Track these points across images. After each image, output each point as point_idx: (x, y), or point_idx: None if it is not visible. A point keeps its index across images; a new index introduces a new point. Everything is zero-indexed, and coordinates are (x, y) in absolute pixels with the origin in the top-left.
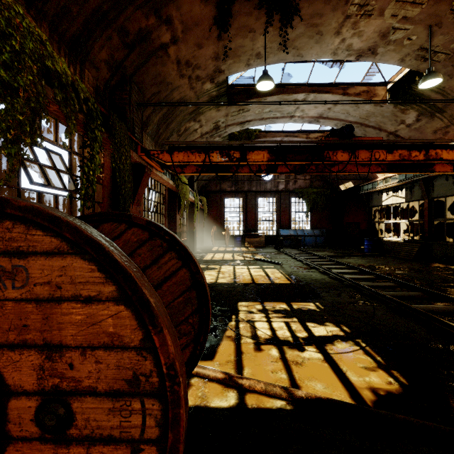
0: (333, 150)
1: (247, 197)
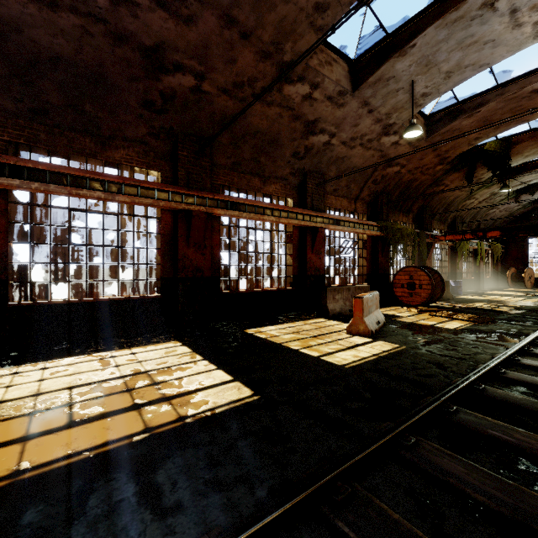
0: None
1: None
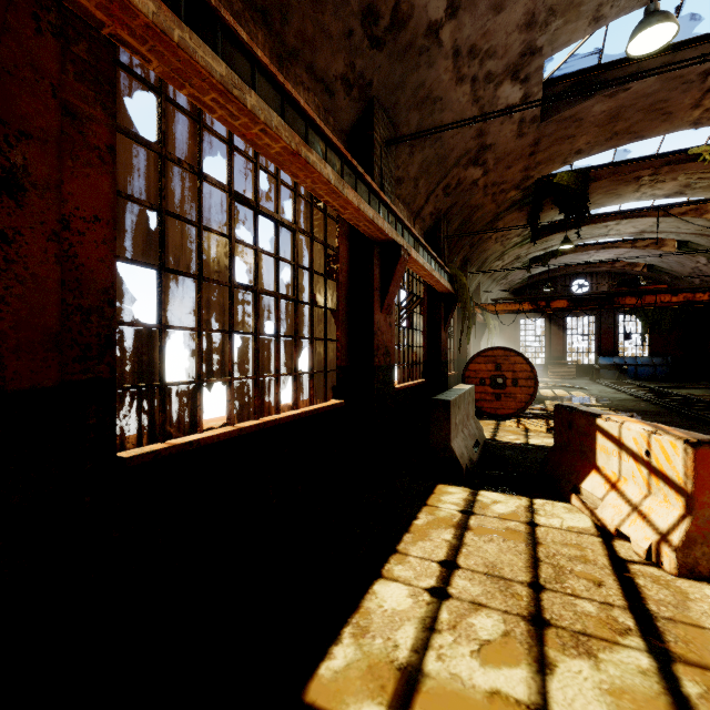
0: (621, 296)
1: (552, 317)
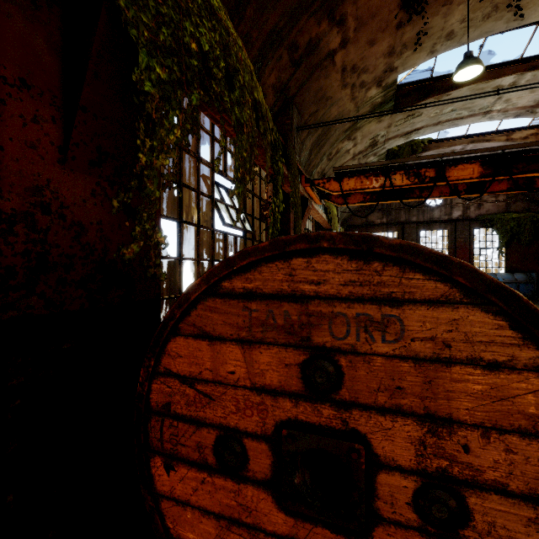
0: None
1: (405, 230)
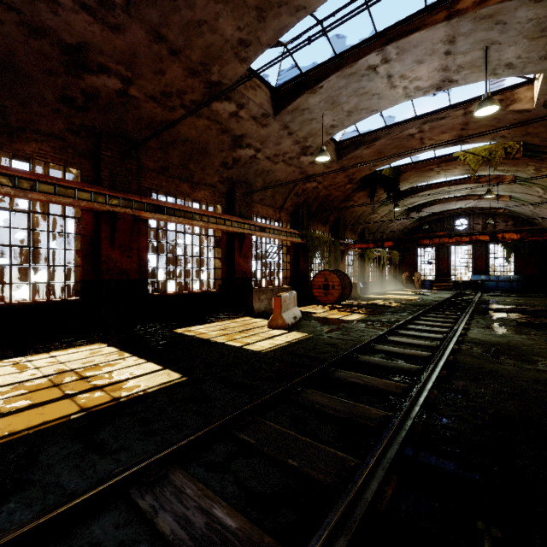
0: (422, 239)
1: (439, 246)
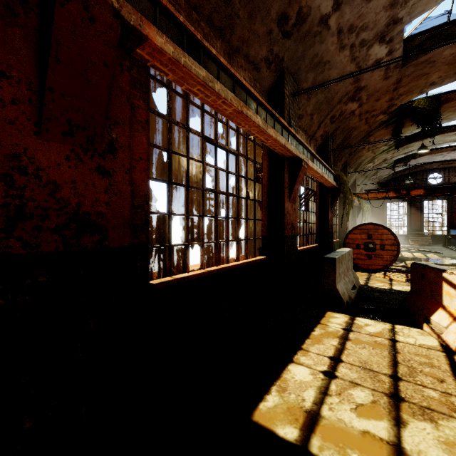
0: None
1: (412, 201)
